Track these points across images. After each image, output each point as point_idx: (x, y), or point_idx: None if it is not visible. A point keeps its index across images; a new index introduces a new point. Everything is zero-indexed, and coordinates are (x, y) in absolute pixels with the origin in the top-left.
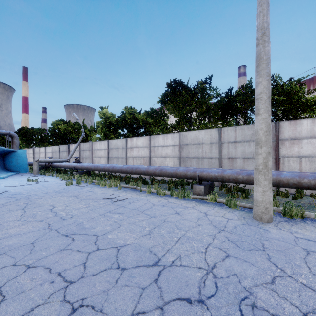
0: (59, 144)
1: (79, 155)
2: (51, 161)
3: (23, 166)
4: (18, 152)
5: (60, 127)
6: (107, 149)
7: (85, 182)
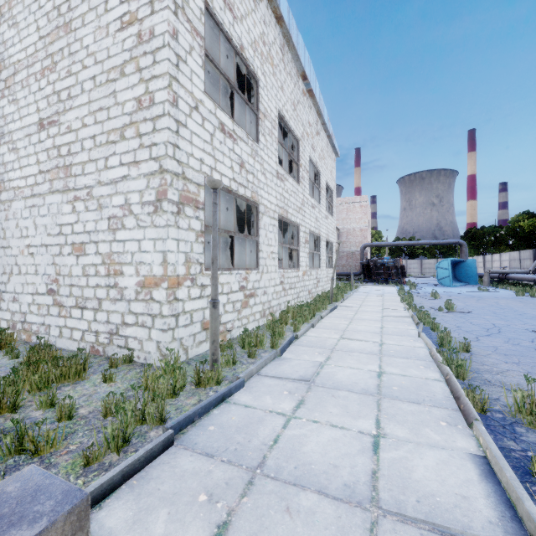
0: (521, 249)
1: None
2: (504, 272)
3: (473, 277)
4: (467, 262)
5: (523, 224)
6: None
7: None
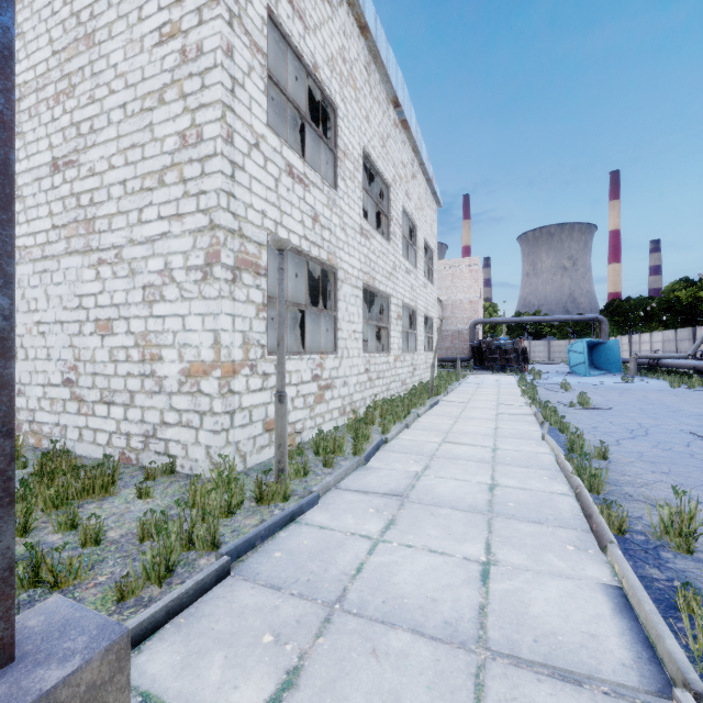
0: (677, 326)
1: None
2: (656, 356)
3: (615, 363)
4: (608, 344)
5: (680, 295)
6: None
7: None
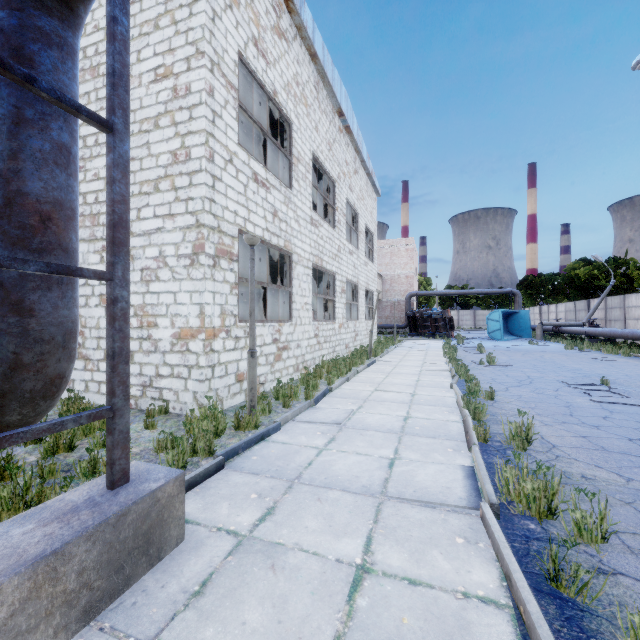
0: (577, 299)
1: (603, 316)
2: (558, 324)
3: (526, 330)
4: (520, 313)
5: (579, 272)
6: None
7: (591, 350)
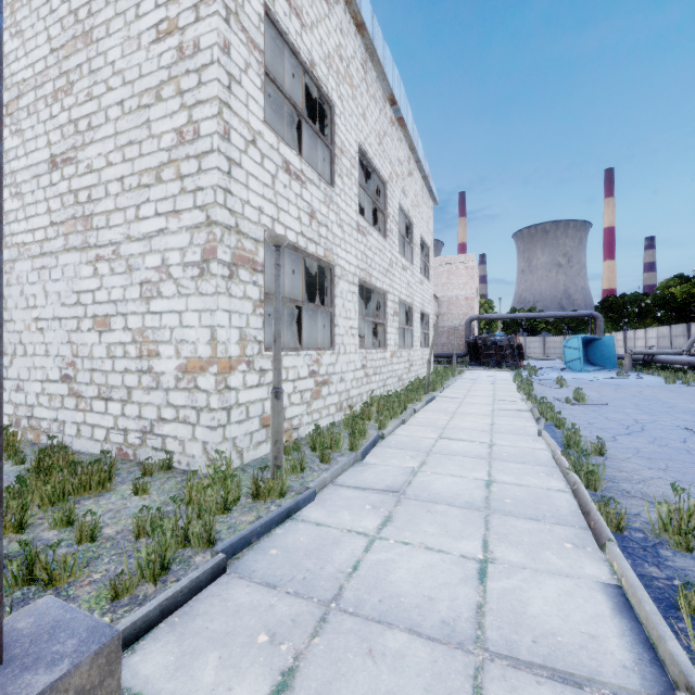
0: (672, 323)
1: None
2: (651, 352)
3: (610, 359)
4: (603, 340)
5: (674, 291)
6: None
7: None
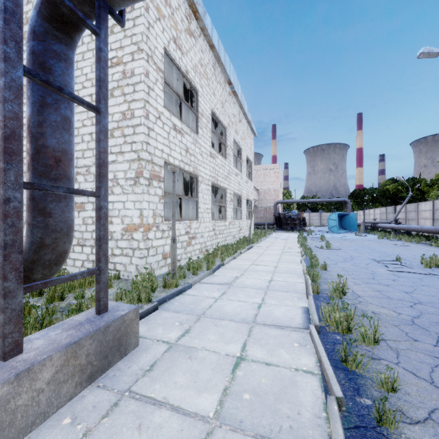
0: (388, 205)
1: (404, 216)
2: (374, 222)
3: (354, 226)
4: (350, 215)
5: (389, 188)
6: (432, 210)
7: (395, 239)
